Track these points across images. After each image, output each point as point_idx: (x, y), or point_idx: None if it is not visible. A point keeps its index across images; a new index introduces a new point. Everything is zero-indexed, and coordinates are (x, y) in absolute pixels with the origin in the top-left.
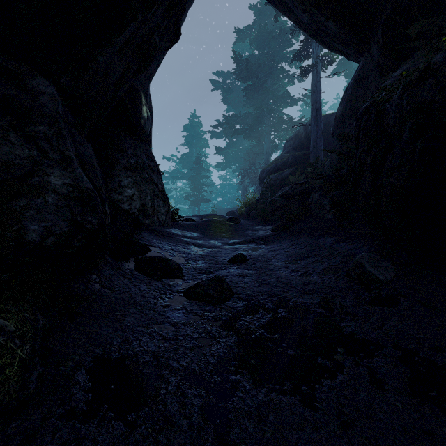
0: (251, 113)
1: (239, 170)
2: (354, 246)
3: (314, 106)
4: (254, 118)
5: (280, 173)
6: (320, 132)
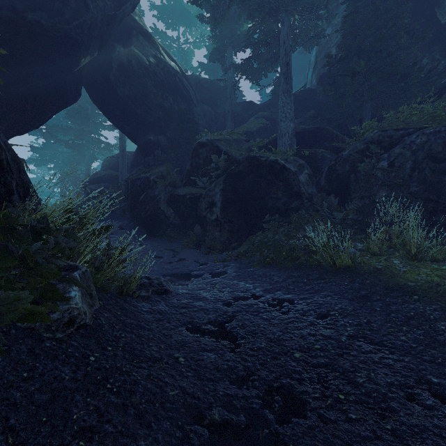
0: (73, 128)
1: (56, 169)
2: (123, 222)
3: (121, 148)
4: (76, 135)
5: (99, 185)
6: (125, 164)
